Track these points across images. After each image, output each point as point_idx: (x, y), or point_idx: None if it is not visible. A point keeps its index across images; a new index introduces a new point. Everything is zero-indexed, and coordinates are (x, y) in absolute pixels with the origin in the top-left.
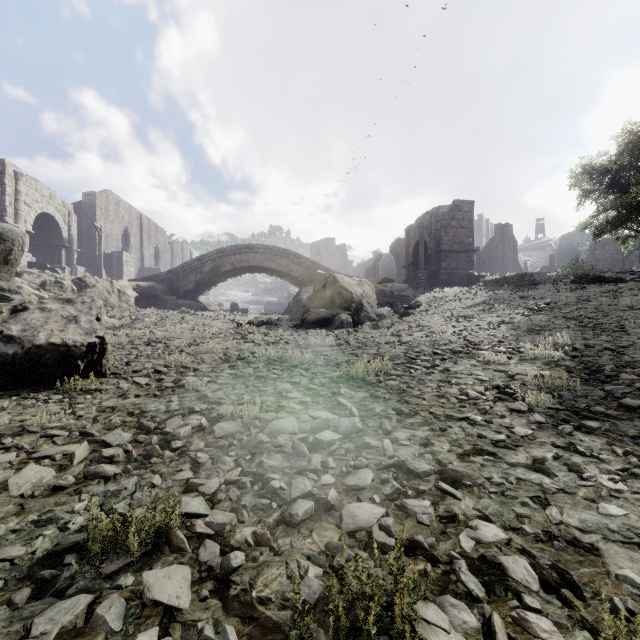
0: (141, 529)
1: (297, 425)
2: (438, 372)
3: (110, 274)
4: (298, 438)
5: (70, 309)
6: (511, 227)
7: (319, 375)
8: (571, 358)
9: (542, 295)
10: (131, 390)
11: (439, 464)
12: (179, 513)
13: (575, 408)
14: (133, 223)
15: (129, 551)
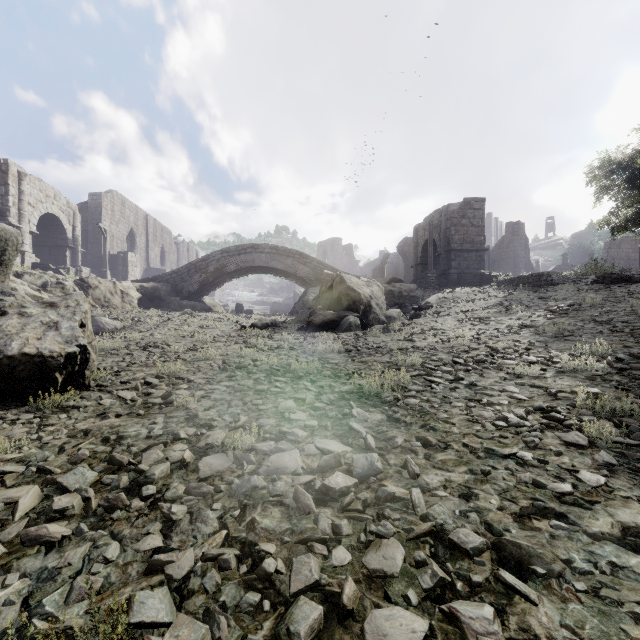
0: None
1: (301, 461)
2: (464, 387)
3: (115, 275)
4: (302, 482)
5: (52, 314)
6: (523, 225)
7: (327, 389)
8: (618, 371)
9: (563, 296)
10: (113, 407)
11: (491, 531)
12: (125, 628)
13: None
14: (139, 223)
15: None
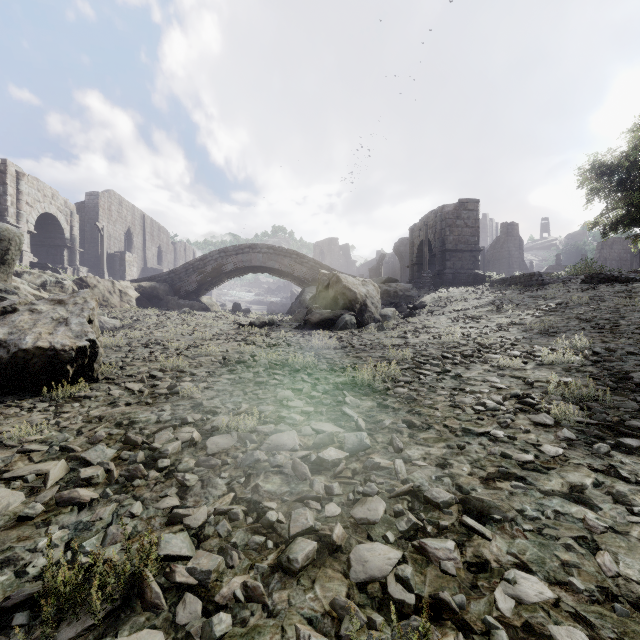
0: (106, 583)
1: (298, 440)
2: (450, 378)
3: (113, 274)
4: (299, 456)
5: (61, 311)
6: (517, 226)
7: (322, 381)
8: (592, 363)
9: (552, 295)
10: (122, 397)
11: (460, 491)
12: (156, 557)
13: (607, 422)
14: (136, 223)
15: (91, 610)
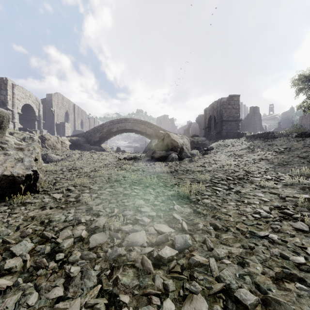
0: None
1: (146, 238)
2: (233, 193)
3: (59, 133)
4: (146, 252)
5: (20, 154)
6: (258, 108)
7: (161, 193)
8: None
9: (281, 143)
10: (49, 203)
11: (260, 290)
12: None
13: None
14: (70, 108)
15: None
